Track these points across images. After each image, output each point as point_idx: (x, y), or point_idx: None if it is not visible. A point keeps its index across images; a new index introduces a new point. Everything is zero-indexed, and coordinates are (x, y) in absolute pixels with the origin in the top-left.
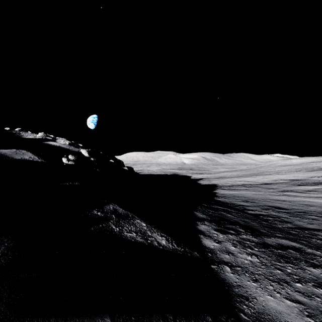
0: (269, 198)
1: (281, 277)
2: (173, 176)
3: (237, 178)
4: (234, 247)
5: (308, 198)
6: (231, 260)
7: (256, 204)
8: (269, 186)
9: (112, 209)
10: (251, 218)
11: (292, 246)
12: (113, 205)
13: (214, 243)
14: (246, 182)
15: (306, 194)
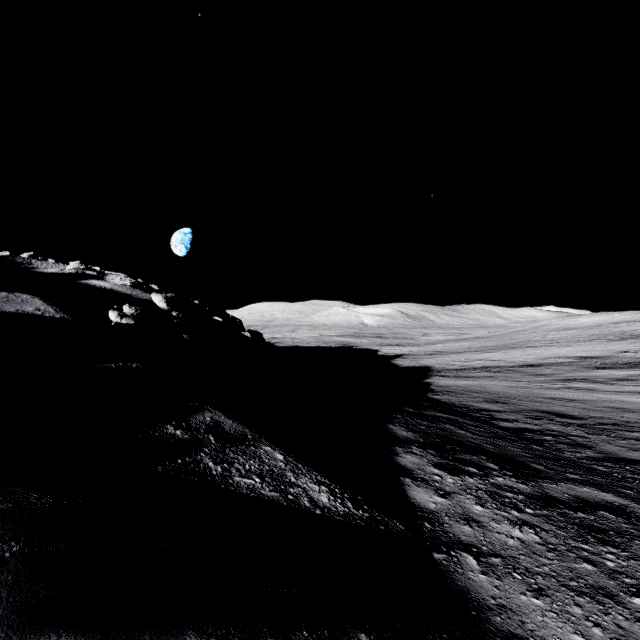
0: (540, 395)
1: (596, 583)
2: (342, 350)
3: (471, 354)
4: (481, 506)
5: (620, 396)
6: (476, 539)
7: (514, 407)
8: (538, 370)
9: (209, 422)
10: (508, 438)
11: (606, 503)
12: (212, 412)
13: (436, 498)
14: (489, 363)
15: (614, 386)
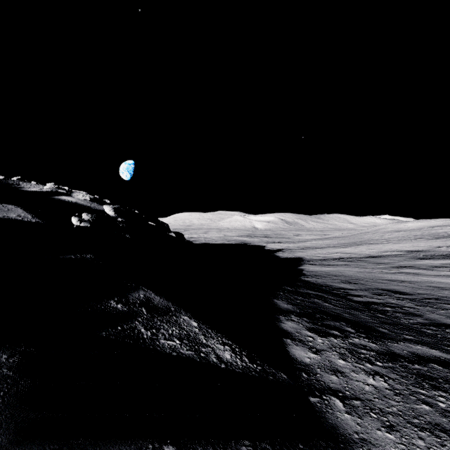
0: (381, 277)
1: (433, 420)
2: (240, 246)
3: (331, 248)
4: (343, 360)
5: (438, 278)
6: (341, 385)
7: (363, 287)
8: (379, 260)
9: (143, 298)
10: (359, 309)
11: (435, 357)
12: (145, 290)
13: (310, 354)
14: (344, 255)
15: (434, 271)
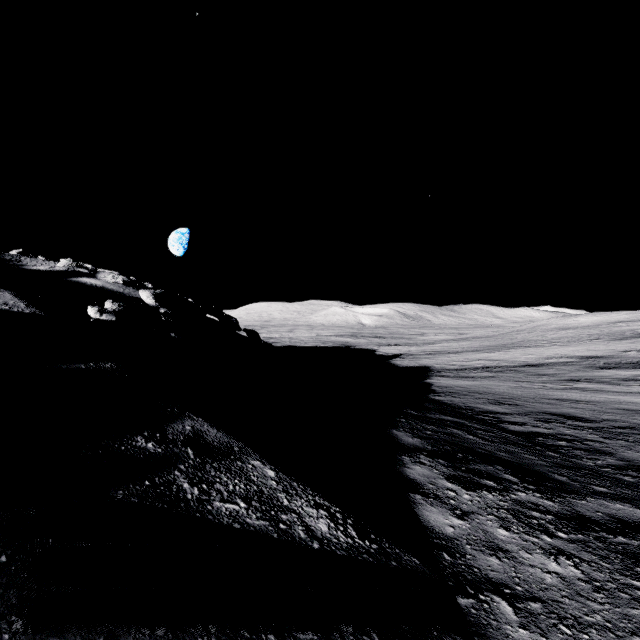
0: (546, 396)
1: None
2: (340, 350)
3: (470, 354)
4: (506, 529)
5: (629, 397)
6: (507, 575)
7: (521, 409)
8: (540, 370)
9: (189, 432)
10: (520, 443)
11: None
12: (194, 419)
13: (453, 520)
14: (490, 363)
15: (622, 387)
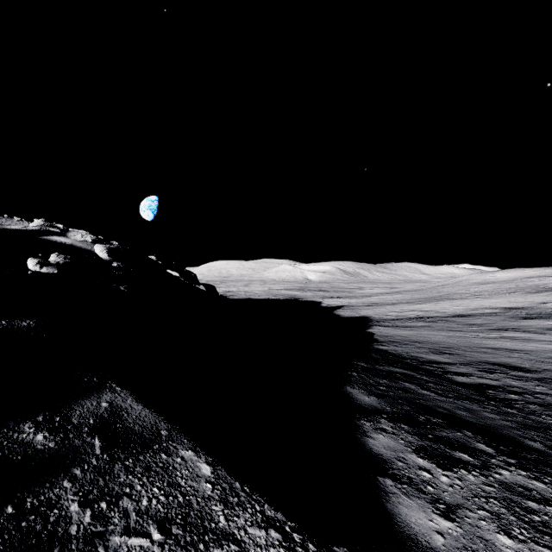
0: (481, 345)
1: None
2: (290, 302)
3: (404, 305)
4: (508, 535)
5: None
6: None
7: (462, 359)
8: (469, 320)
9: (104, 411)
10: (474, 398)
11: None
12: (115, 391)
13: (438, 520)
14: (423, 313)
15: (548, 336)
